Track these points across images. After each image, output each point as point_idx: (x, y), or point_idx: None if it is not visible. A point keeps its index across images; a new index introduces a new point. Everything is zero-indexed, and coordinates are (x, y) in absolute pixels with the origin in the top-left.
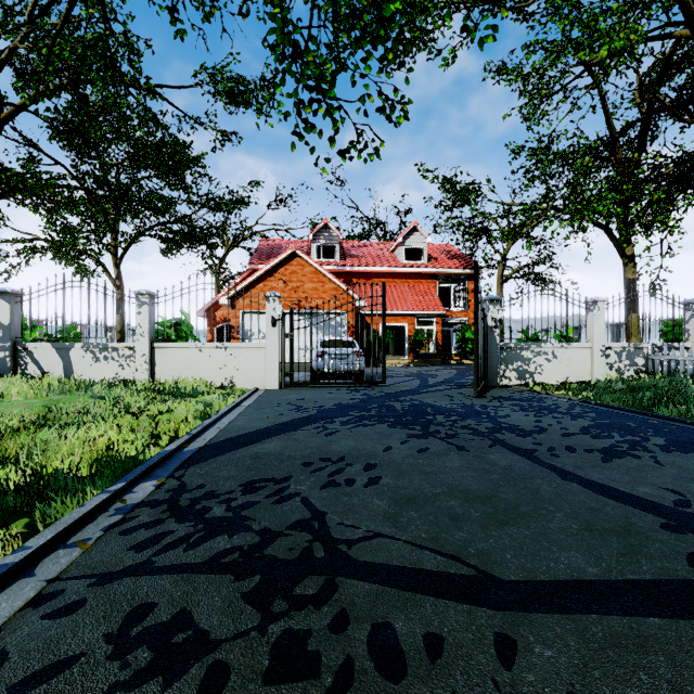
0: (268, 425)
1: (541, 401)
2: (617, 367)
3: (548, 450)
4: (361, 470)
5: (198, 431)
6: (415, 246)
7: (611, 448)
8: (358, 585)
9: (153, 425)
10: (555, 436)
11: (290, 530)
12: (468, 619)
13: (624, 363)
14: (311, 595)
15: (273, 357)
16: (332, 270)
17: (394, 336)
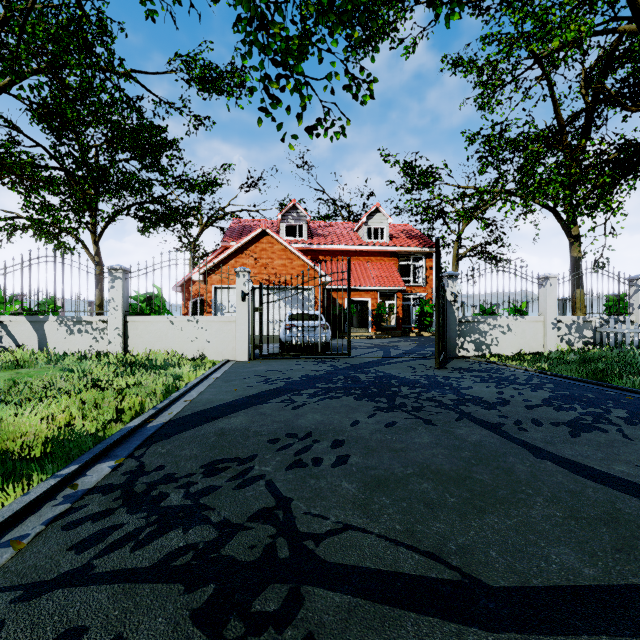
0: (235, 398)
1: (500, 372)
2: (567, 339)
3: (515, 424)
4: (329, 447)
5: (165, 404)
6: (378, 226)
7: (576, 421)
8: (327, 596)
9: (118, 399)
10: (519, 408)
11: (251, 522)
12: None
13: (573, 335)
14: (272, 613)
15: (243, 330)
16: (300, 248)
17: (357, 310)
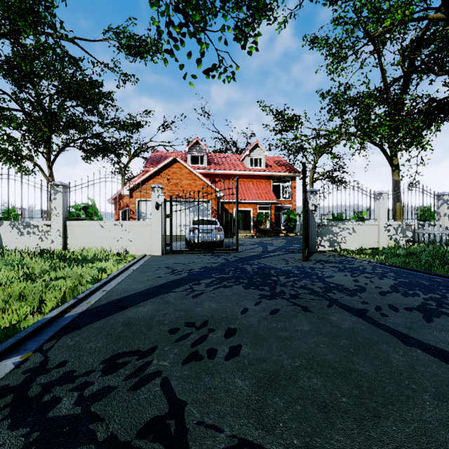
0: (146, 288)
1: (351, 263)
2: (395, 238)
3: (376, 309)
4: (222, 336)
5: (85, 294)
6: (257, 157)
7: (424, 306)
8: None
9: (43, 291)
10: (375, 295)
11: (140, 439)
12: None
13: (399, 235)
14: None
15: (157, 231)
16: (201, 172)
17: (242, 217)
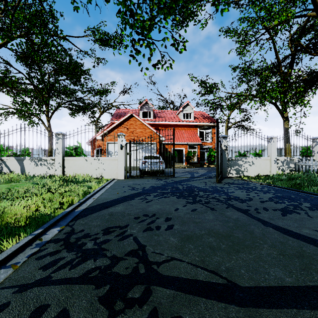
0: (118, 197)
1: (248, 185)
2: (282, 168)
3: (255, 210)
4: (164, 221)
5: (83, 200)
6: (188, 112)
7: (285, 208)
8: (163, 290)
9: (61, 198)
10: (257, 202)
11: (126, 256)
12: (225, 313)
13: (285, 166)
14: (137, 298)
15: (121, 164)
16: (149, 123)
17: (178, 154)
